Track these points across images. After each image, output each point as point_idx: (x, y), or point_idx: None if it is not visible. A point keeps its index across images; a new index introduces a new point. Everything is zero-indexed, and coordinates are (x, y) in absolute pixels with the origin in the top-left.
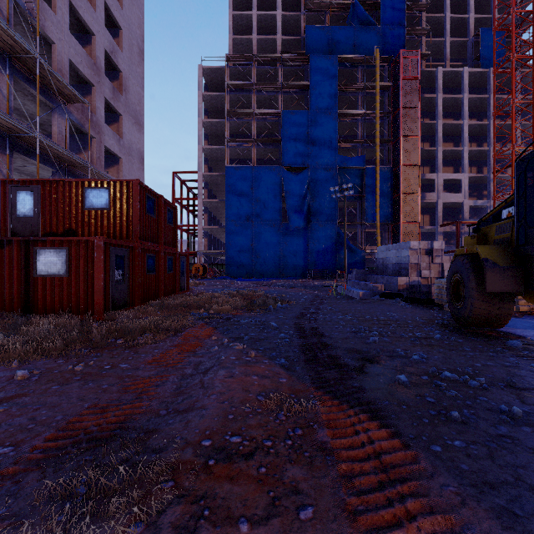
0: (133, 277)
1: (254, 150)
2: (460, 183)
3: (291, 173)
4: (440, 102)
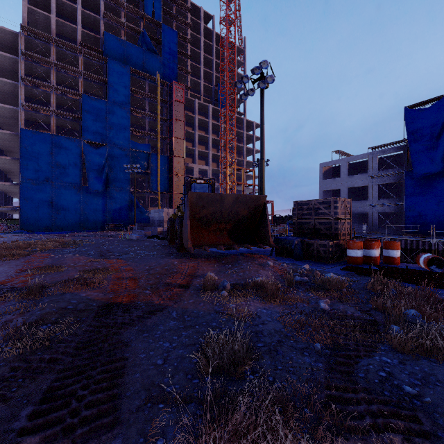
0: None
1: (54, 119)
2: (208, 172)
3: (91, 146)
4: (197, 120)
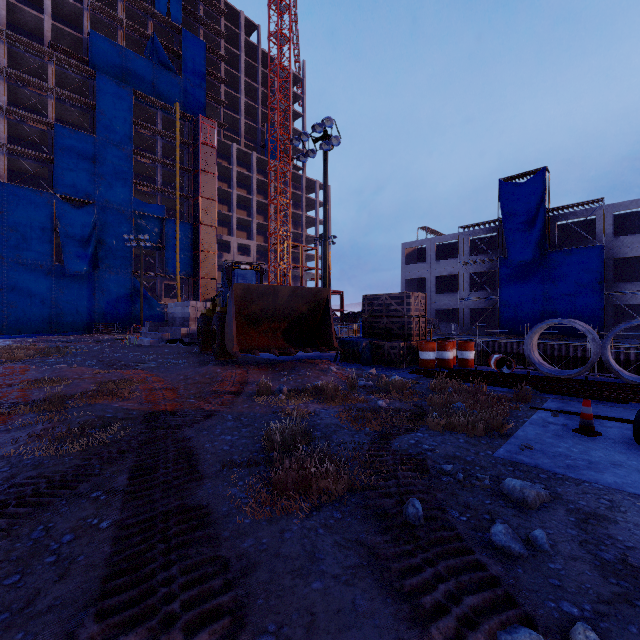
0: None
1: (5, 159)
2: (251, 248)
3: (70, 204)
4: (235, 174)
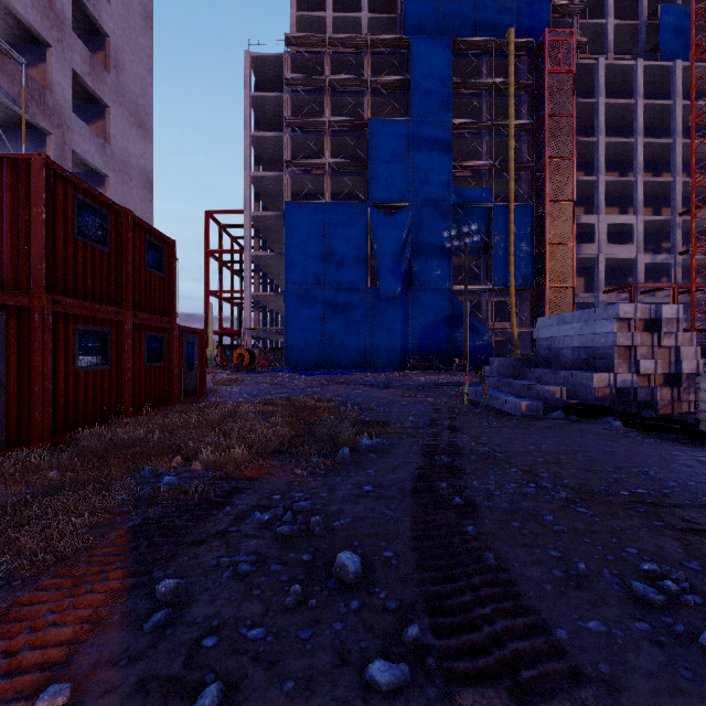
0: (22, 378)
1: (328, 179)
2: (632, 229)
3: (383, 212)
4: (603, 109)
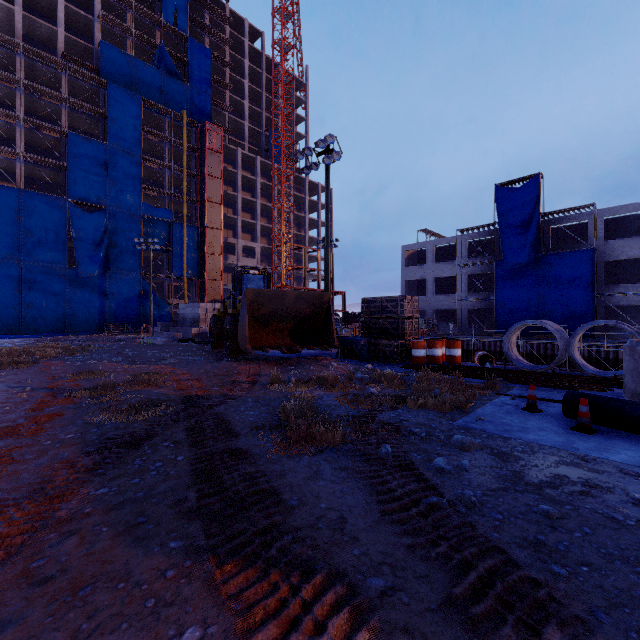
0: None
1: (22, 167)
2: (255, 250)
3: (82, 209)
4: (240, 178)
